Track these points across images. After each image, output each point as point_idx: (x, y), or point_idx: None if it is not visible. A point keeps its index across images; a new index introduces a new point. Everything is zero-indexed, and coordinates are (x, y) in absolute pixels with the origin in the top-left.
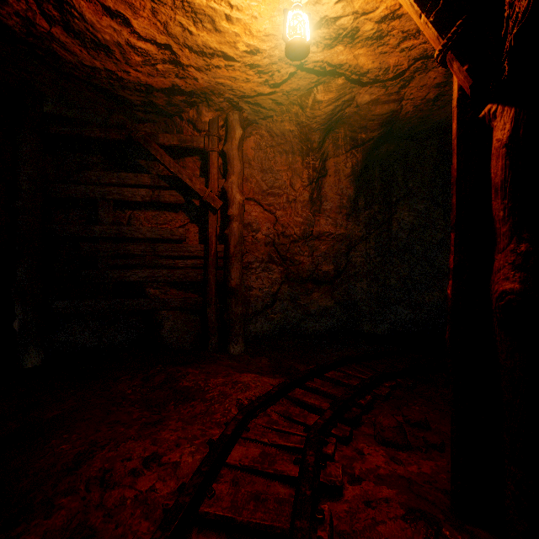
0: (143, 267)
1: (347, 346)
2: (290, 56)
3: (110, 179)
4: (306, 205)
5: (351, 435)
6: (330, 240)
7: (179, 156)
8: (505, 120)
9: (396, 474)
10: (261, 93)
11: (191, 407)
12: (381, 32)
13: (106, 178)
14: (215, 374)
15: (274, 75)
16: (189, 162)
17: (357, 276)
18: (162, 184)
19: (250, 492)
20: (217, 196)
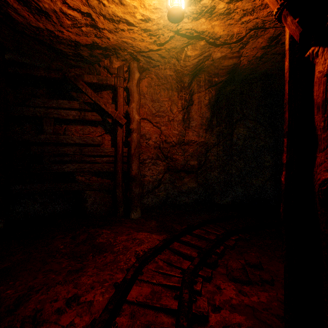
0: (74, 162)
1: (206, 212)
2: (171, 19)
3: (51, 104)
4: (180, 123)
5: (212, 275)
6: (195, 145)
7: (98, 90)
8: (326, 57)
9: (243, 303)
10: (151, 50)
11: (104, 257)
12: (230, 10)
13: (48, 103)
14: (121, 233)
15: (160, 37)
16: (104, 94)
17: (212, 168)
18: (86, 107)
19: (143, 323)
20: (123, 116)
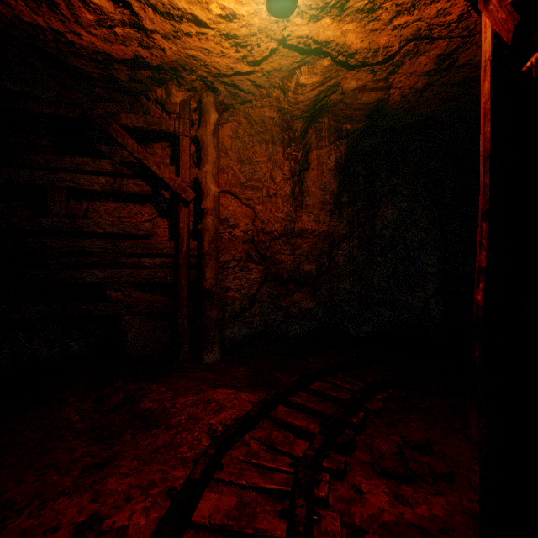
0: (103, 266)
1: (331, 351)
2: (273, 10)
3: (62, 164)
4: (288, 199)
5: (346, 467)
6: (313, 238)
7: (146, 141)
8: None
9: (404, 521)
10: (239, 72)
11: (152, 436)
12: (374, 3)
13: (57, 163)
14: (184, 391)
15: (254, 50)
16: (157, 148)
17: (340, 276)
18: (125, 171)
19: None
20: (189, 187)
